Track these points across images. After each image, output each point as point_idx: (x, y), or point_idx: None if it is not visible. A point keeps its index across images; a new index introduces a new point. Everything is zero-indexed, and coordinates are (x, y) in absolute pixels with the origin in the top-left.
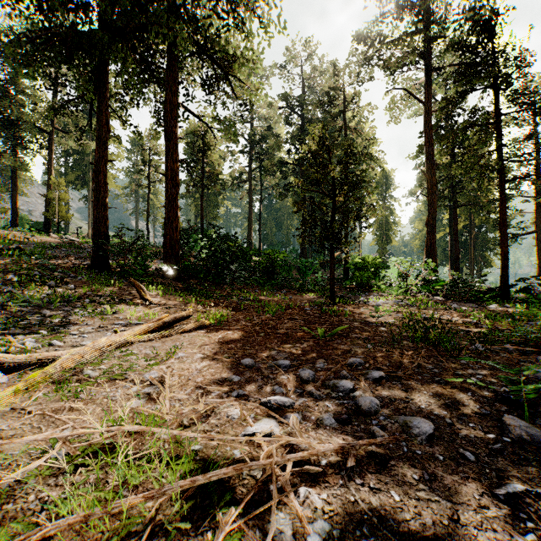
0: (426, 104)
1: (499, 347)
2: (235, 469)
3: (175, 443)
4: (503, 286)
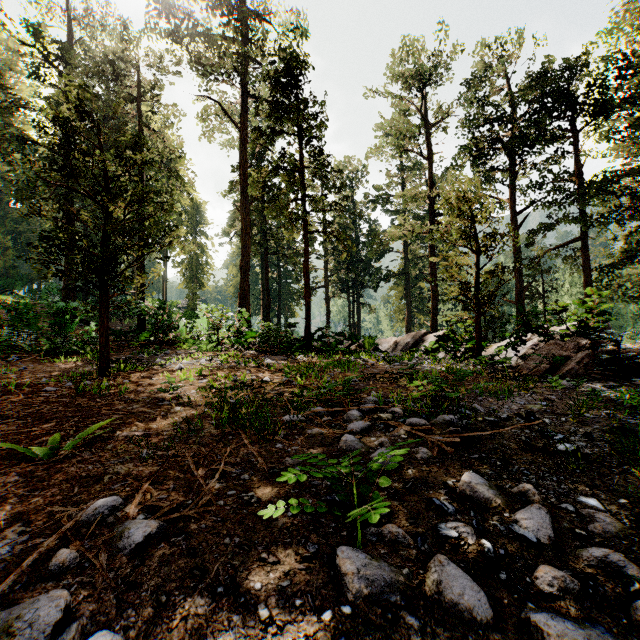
0: (240, 133)
1: (312, 412)
2: None
3: None
4: (307, 336)
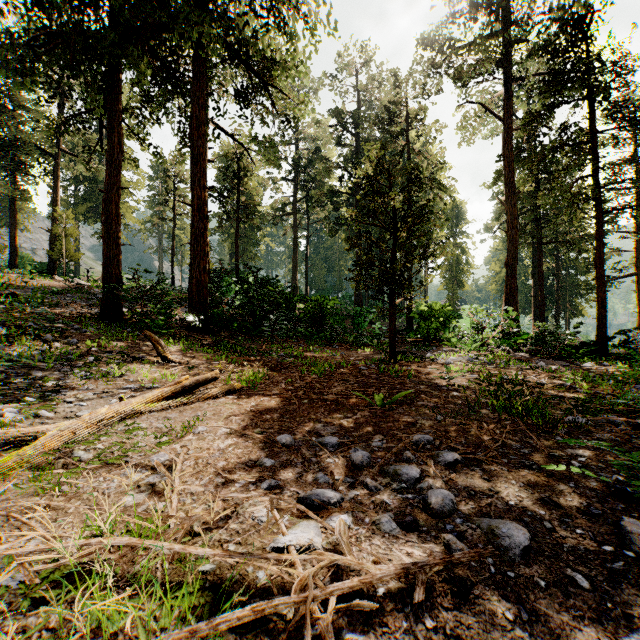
0: (505, 121)
1: (602, 419)
2: (254, 610)
3: (177, 562)
4: (600, 339)
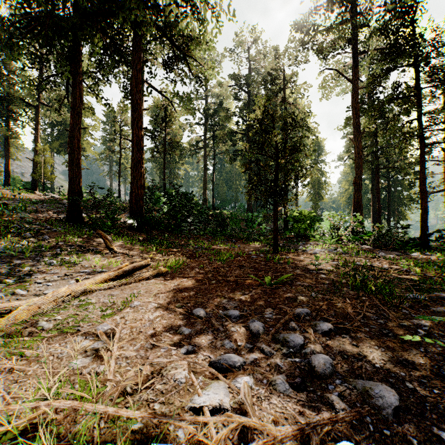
0: (353, 82)
1: (435, 296)
2: None
3: (111, 421)
4: (423, 236)
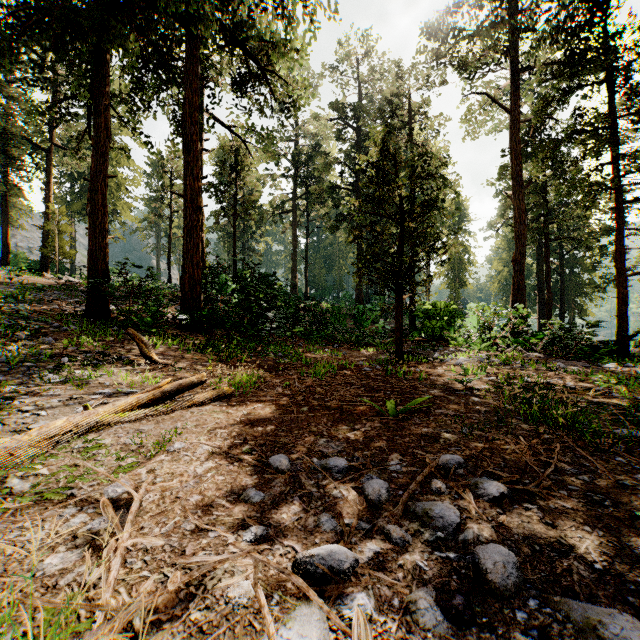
0: (512, 112)
1: None
2: None
3: None
4: (620, 338)
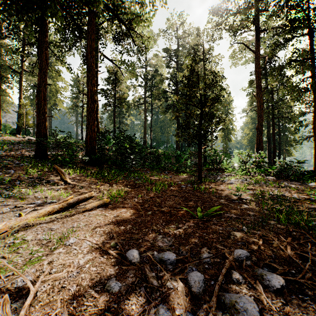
0: (256, 52)
1: None
2: None
3: None
4: (315, 169)
